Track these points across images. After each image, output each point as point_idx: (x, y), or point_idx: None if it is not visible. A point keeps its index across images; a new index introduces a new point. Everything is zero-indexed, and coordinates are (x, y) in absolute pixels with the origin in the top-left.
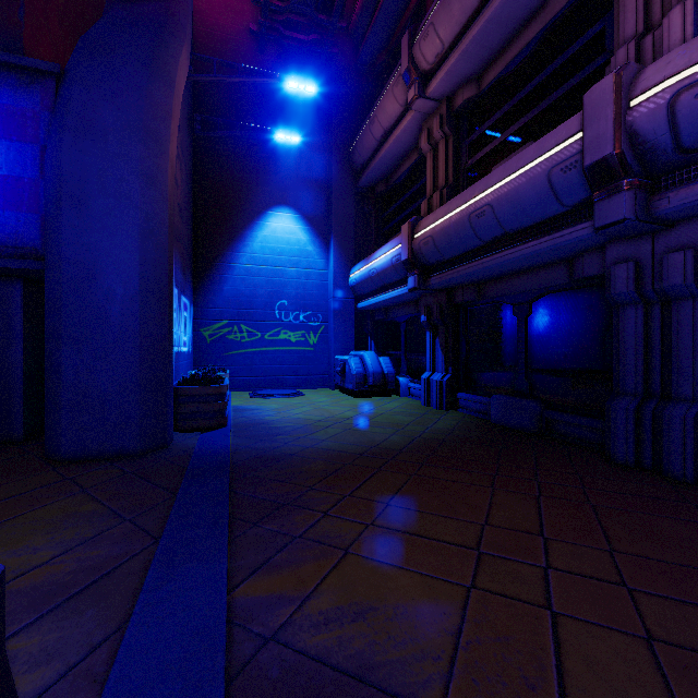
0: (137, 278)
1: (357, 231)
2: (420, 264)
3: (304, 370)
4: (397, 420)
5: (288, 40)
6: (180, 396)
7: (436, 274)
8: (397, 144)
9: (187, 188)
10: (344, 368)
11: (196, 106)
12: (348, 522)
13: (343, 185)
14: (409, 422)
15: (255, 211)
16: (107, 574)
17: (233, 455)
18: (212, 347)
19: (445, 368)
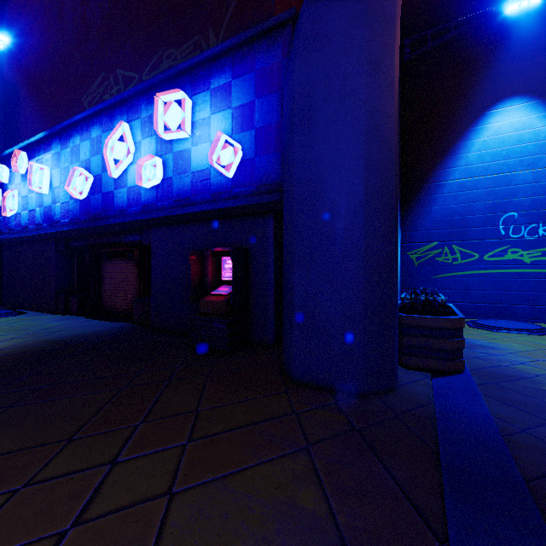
0: (361, 186)
1: None
2: None
3: (545, 298)
4: None
5: None
6: (403, 325)
7: None
8: None
9: None
10: None
11: (403, 37)
12: None
13: None
14: None
15: (470, 116)
16: None
17: (511, 447)
18: (419, 270)
19: None
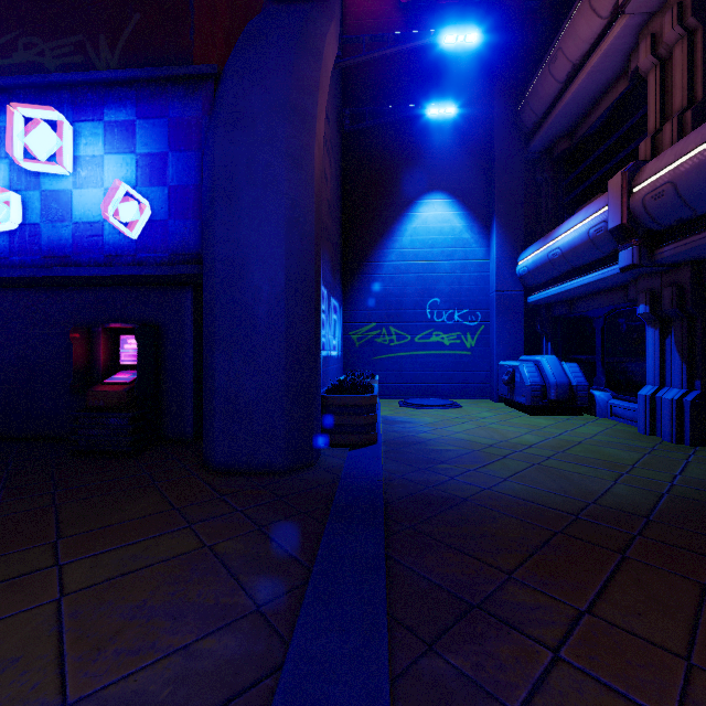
0: (283, 273)
1: (526, 208)
2: (642, 230)
3: (460, 377)
4: (610, 456)
5: (441, 1)
6: (328, 406)
7: (675, 240)
8: (593, 77)
9: (336, 186)
10: (512, 376)
11: (345, 103)
12: (616, 699)
13: (508, 155)
14: (633, 462)
15: (404, 202)
16: (211, 704)
17: (387, 488)
18: (360, 351)
19: (687, 381)
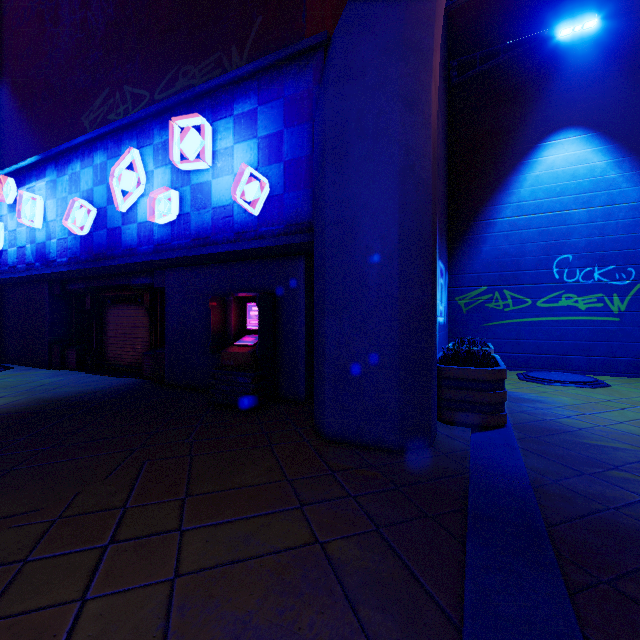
0: (396, 229)
1: None
2: None
3: (601, 348)
4: None
5: None
6: (443, 378)
7: None
8: None
9: (442, 144)
10: None
11: (451, 58)
12: None
13: None
14: None
15: (523, 148)
16: None
17: (540, 497)
18: (467, 317)
19: None
